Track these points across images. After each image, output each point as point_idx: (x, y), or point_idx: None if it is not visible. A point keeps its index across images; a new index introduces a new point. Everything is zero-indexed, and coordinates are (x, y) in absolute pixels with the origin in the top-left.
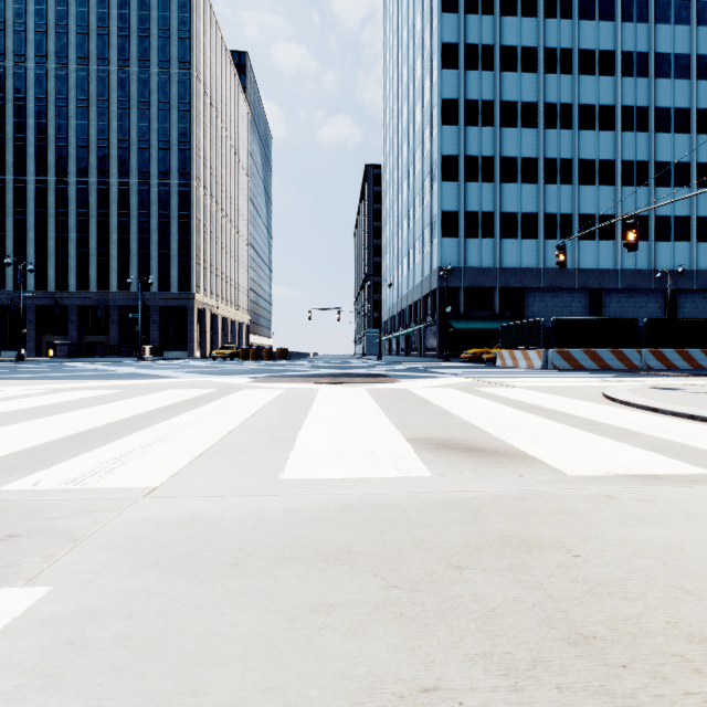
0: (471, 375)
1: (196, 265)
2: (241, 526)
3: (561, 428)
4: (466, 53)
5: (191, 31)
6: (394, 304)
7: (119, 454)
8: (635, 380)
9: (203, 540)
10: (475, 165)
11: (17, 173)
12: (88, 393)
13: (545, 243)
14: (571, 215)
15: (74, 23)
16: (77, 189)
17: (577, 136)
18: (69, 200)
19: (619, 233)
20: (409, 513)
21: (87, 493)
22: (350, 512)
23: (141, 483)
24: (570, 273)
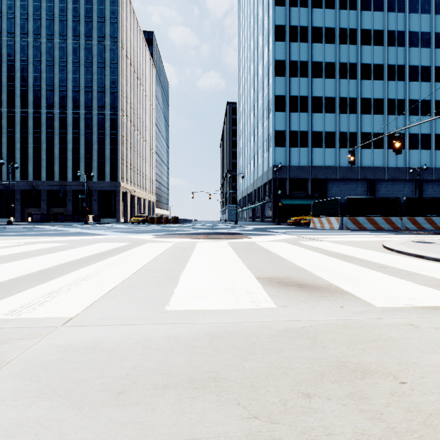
0: (294, 233)
1: (121, 164)
2: (131, 352)
3: (362, 269)
4: (290, 31)
5: (118, 18)
6: (245, 189)
7: (53, 290)
8: (401, 236)
9: (98, 367)
10: (296, 101)
11: (9, 107)
12: (46, 245)
13: (339, 150)
14: (356, 133)
15: (45, 13)
16: (47, 117)
17: (360, 83)
18: (41, 124)
19: (386, 144)
20: (262, 340)
21: (20, 322)
22: (217, 339)
23: (62, 313)
24: (355, 169)
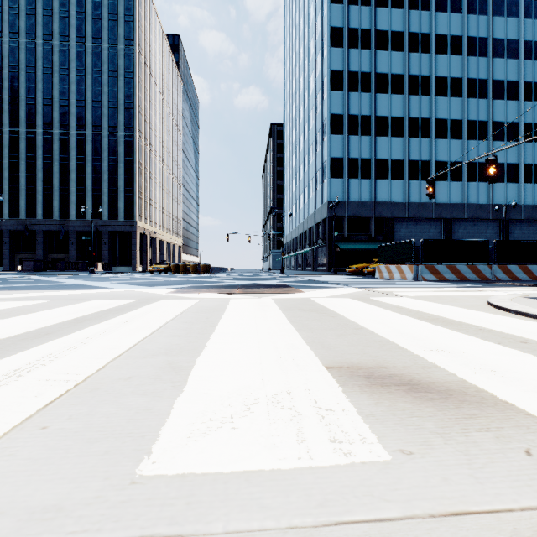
0: (359, 285)
1: (138, 199)
2: None
3: (494, 347)
4: (349, 35)
5: (134, 16)
6: (293, 230)
7: None
8: (499, 290)
9: None
10: (356, 122)
11: None
12: (11, 304)
13: (409, 183)
14: (429, 162)
15: (41, 7)
16: (43, 138)
17: (434, 101)
18: (36, 147)
19: (465, 176)
20: None
21: None
22: None
23: None
24: (428, 206)
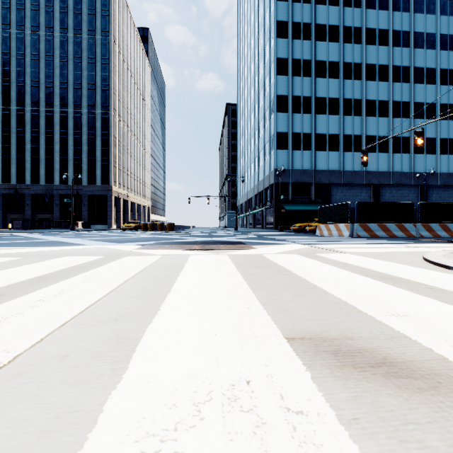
0: (304, 242)
1: (113, 167)
2: None
3: None
4: (293, 28)
5: (110, 11)
6: (245, 194)
7: None
8: (427, 246)
9: None
10: (299, 102)
11: None
12: None
13: (344, 154)
14: (361, 136)
15: (29, 3)
16: (31, 115)
17: (364, 84)
18: (25, 122)
19: (391, 148)
20: None
21: None
22: None
23: None
24: (360, 174)
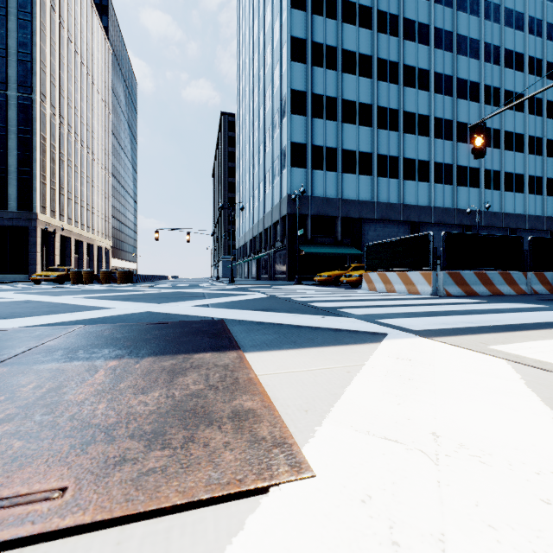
0: (402, 319)
1: (39, 184)
2: None
3: None
4: None
5: None
6: (247, 232)
7: None
8: None
9: None
10: (321, 103)
11: None
12: None
13: (378, 180)
14: (398, 158)
15: None
16: None
17: (402, 91)
18: None
19: (432, 177)
20: None
21: None
22: None
23: None
24: (397, 207)
